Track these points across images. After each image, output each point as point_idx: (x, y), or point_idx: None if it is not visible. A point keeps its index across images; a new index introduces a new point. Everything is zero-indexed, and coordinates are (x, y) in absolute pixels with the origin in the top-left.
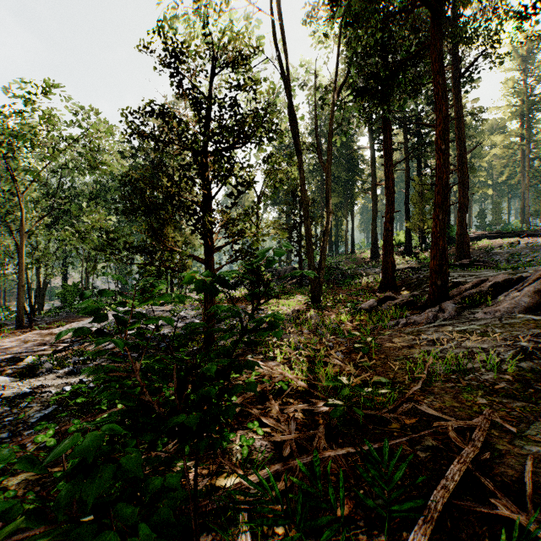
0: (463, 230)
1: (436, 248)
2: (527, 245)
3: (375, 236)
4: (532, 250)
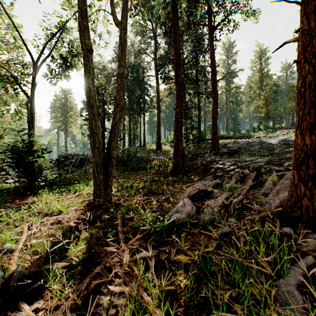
0: (215, 131)
1: (314, 111)
2: (244, 142)
3: (159, 134)
4: (249, 145)
